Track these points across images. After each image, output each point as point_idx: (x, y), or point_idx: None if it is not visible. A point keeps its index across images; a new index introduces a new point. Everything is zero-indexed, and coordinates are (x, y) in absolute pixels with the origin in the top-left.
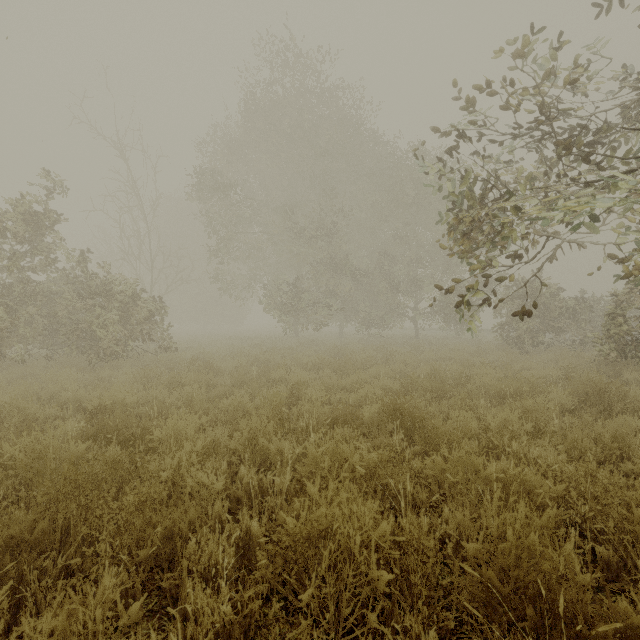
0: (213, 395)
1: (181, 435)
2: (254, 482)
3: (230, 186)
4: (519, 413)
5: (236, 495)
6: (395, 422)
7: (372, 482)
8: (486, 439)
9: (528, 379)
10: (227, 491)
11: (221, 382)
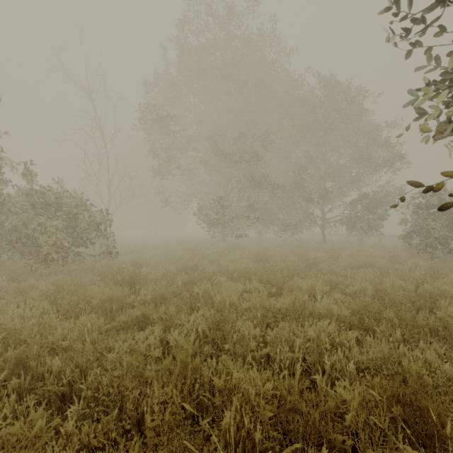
0: (119, 323)
1: None
2: None
3: (168, 115)
4: None
5: None
6: None
7: None
8: None
9: None
10: None
11: (141, 296)
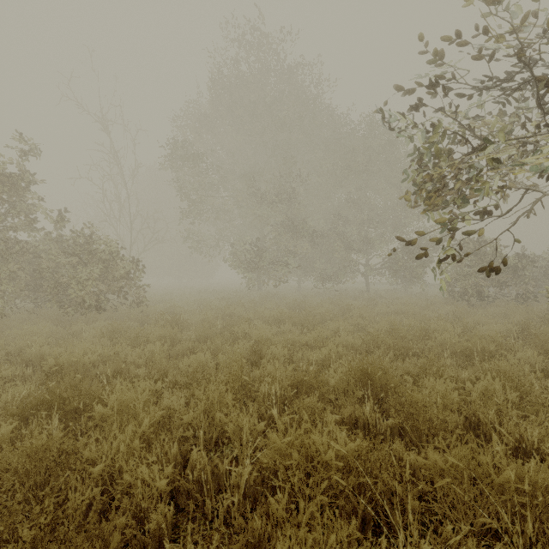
0: (176, 351)
1: (129, 408)
2: (207, 471)
3: (199, 155)
4: (502, 381)
5: (186, 488)
6: (366, 391)
7: (349, 480)
8: (467, 411)
9: (492, 337)
10: (175, 483)
11: (186, 336)
